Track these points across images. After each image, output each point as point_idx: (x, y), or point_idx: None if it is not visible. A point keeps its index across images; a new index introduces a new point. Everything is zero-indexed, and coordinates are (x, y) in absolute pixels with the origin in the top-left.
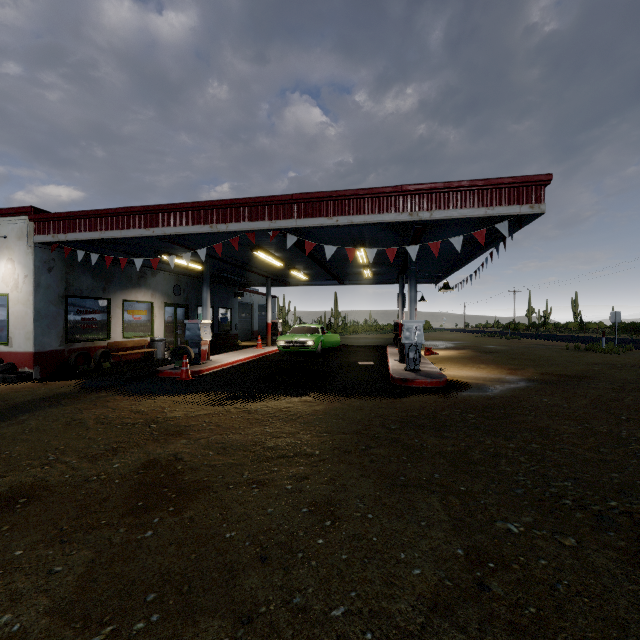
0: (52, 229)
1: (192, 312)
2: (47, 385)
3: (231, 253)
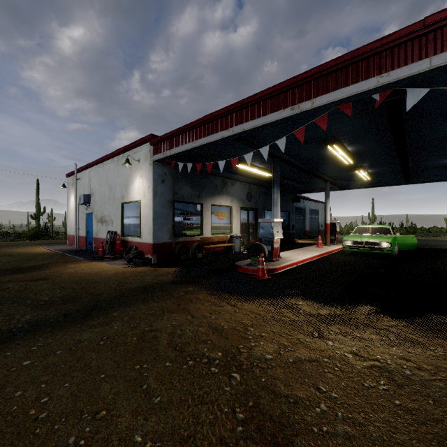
0: (162, 148)
1: (260, 214)
2: (156, 271)
3: (299, 154)
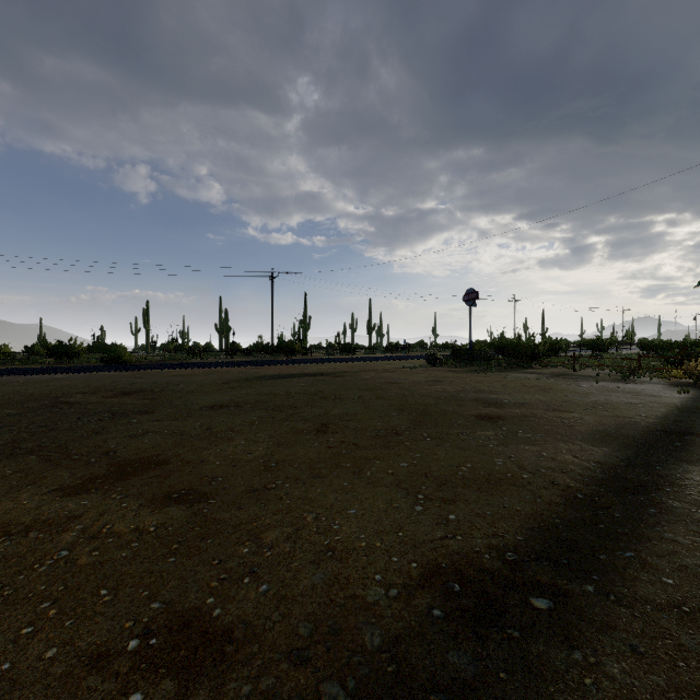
0: None
1: None
2: None
3: None
